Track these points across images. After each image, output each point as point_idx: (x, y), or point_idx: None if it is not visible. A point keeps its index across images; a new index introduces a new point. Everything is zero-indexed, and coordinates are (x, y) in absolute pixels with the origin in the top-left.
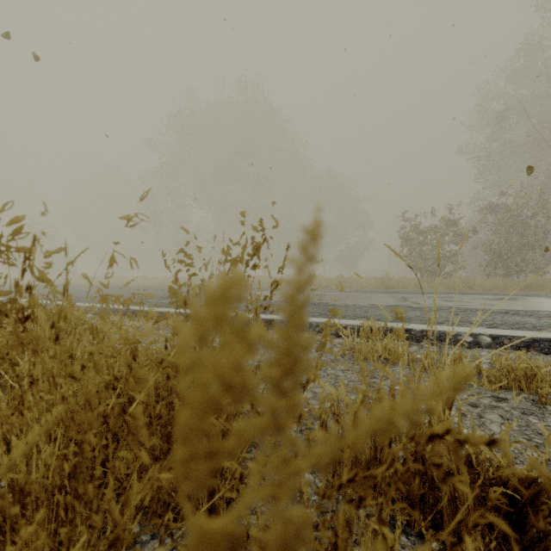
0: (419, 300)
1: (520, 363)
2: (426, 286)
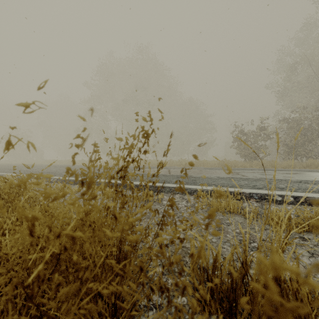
0: (246, 174)
1: (316, 215)
2: (248, 165)
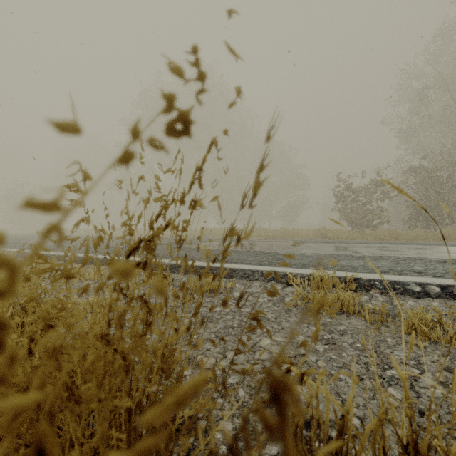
0: (358, 249)
1: None
2: (358, 236)
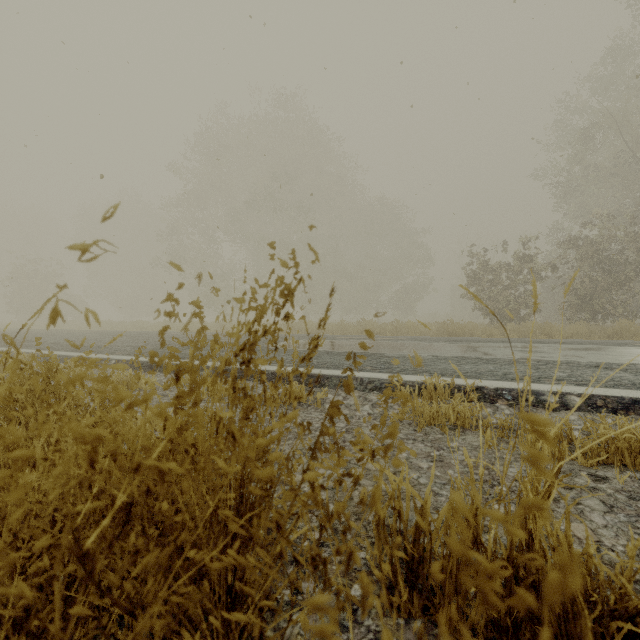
0: (491, 350)
1: (622, 432)
2: (497, 333)
